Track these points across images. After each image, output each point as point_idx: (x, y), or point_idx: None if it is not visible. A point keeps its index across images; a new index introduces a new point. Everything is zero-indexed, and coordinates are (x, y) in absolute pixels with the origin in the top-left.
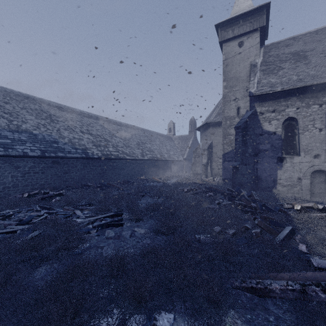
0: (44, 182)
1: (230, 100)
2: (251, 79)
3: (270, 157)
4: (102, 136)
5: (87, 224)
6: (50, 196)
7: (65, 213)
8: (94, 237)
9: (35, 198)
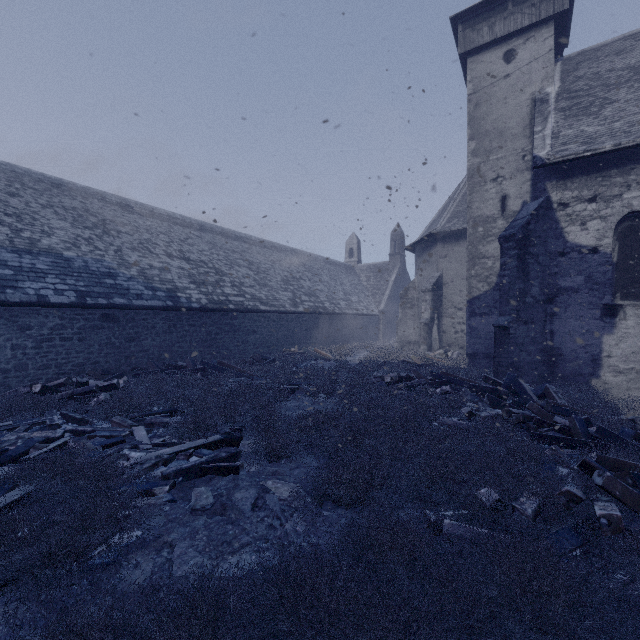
0: (84, 360)
1: (485, 180)
2: (537, 129)
3: (585, 304)
4: (211, 263)
5: (153, 466)
6: (89, 391)
7: (111, 433)
8: (162, 507)
9: (56, 395)
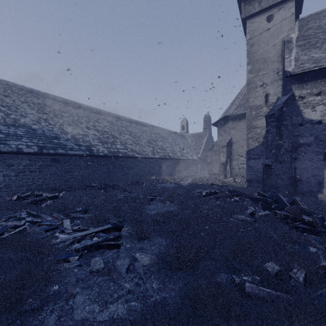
0: (42, 182)
1: (256, 86)
2: (286, 56)
3: (314, 152)
4: (110, 132)
5: (71, 243)
6: (42, 199)
7: (51, 223)
8: (73, 270)
9: (25, 201)
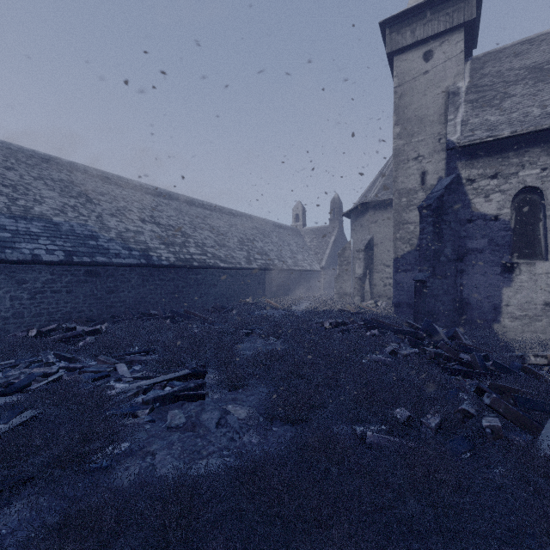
0: (71, 309)
1: (408, 158)
2: (450, 117)
3: (488, 262)
4: (178, 227)
5: (135, 395)
6: (77, 335)
7: (98, 369)
8: (144, 426)
9: (50, 339)
